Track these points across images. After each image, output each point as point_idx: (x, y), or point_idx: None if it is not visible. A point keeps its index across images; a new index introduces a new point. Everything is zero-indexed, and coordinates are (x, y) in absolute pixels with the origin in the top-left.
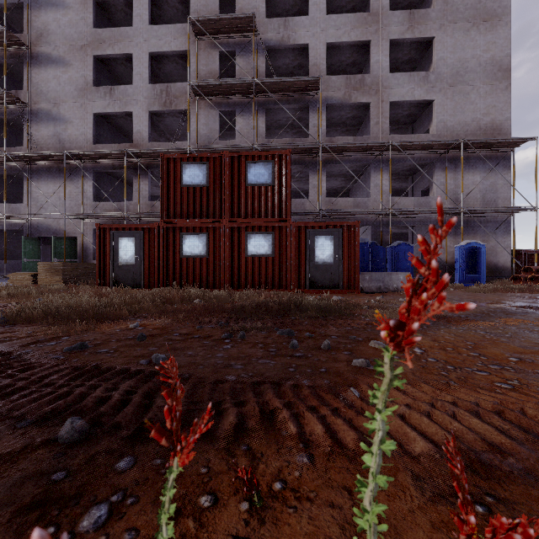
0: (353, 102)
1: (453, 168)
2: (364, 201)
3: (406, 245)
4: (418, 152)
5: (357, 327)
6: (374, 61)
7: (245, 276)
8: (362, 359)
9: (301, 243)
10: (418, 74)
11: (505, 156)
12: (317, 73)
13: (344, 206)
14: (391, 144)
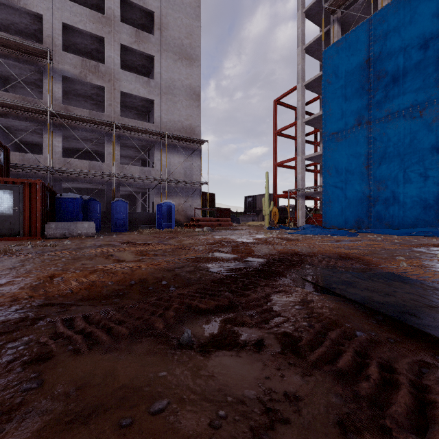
0: (89, 82)
1: (167, 150)
2: (99, 165)
3: (122, 201)
4: (143, 135)
5: None
6: (108, 55)
7: None
8: None
9: None
10: (142, 78)
11: (197, 148)
12: (53, 45)
13: (80, 166)
14: (115, 124)
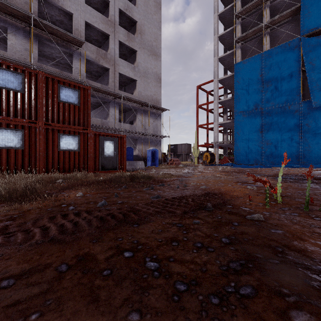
0: (101, 64)
1: (144, 114)
2: (106, 122)
3: (130, 148)
4: (131, 103)
5: (171, 181)
6: (112, 47)
7: (58, 164)
8: (204, 185)
9: (97, 144)
10: (131, 65)
11: (160, 114)
12: (79, 36)
13: (95, 123)
14: (122, 96)
